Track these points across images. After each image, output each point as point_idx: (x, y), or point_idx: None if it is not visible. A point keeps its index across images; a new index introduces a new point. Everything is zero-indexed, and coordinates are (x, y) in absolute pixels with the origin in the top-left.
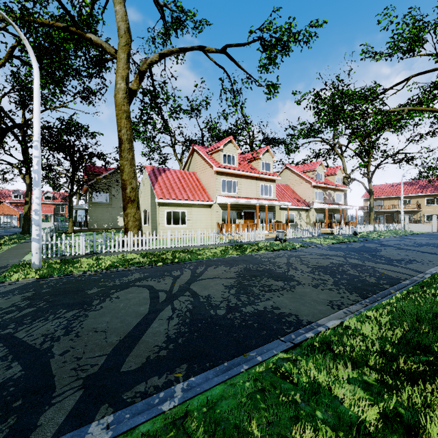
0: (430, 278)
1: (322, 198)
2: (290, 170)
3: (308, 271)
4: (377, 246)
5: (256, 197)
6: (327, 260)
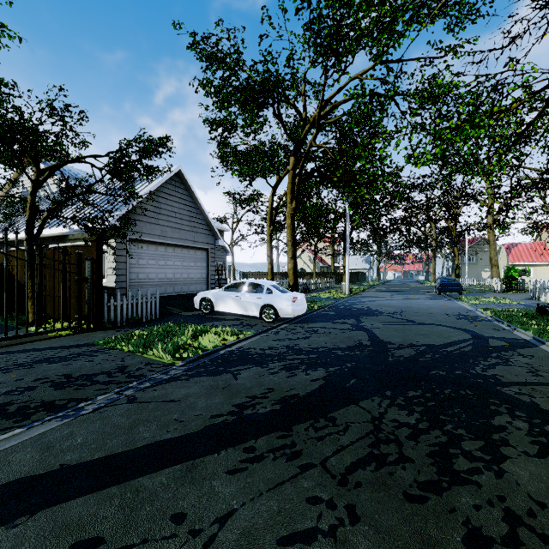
0: None
1: None
2: None
3: None
4: None
5: None
6: None
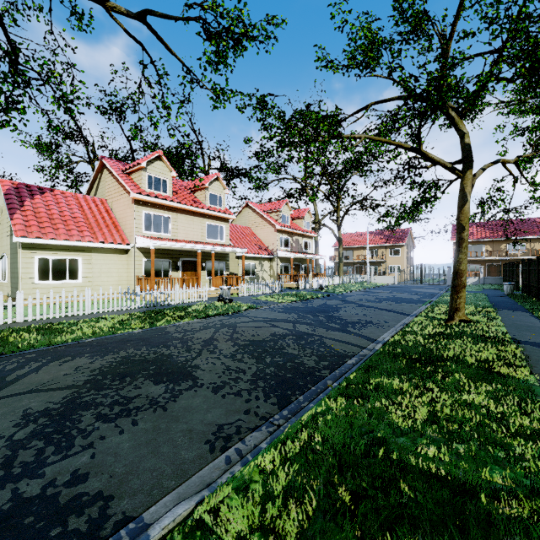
0: (380, 352)
1: (288, 246)
2: (252, 209)
3: (229, 353)
4: (338, 304)
5: (201, 241)
6: (270, 329)
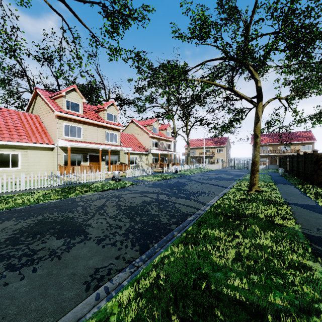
0: (208, 212)
1: (157, 146)
2: (135, 124)
3: (113, 215)
4: (186, 181)
5: (102, 142)
6: (142, 198)
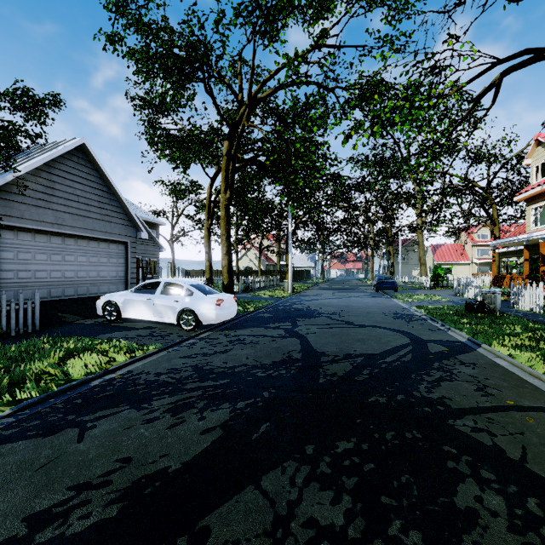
0: None
1: None
2: None
3: None
4: None
5: None
6: None
